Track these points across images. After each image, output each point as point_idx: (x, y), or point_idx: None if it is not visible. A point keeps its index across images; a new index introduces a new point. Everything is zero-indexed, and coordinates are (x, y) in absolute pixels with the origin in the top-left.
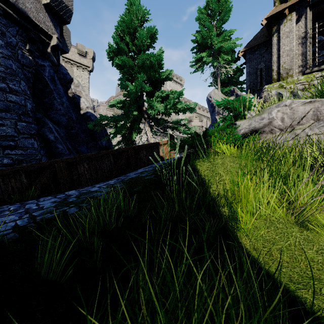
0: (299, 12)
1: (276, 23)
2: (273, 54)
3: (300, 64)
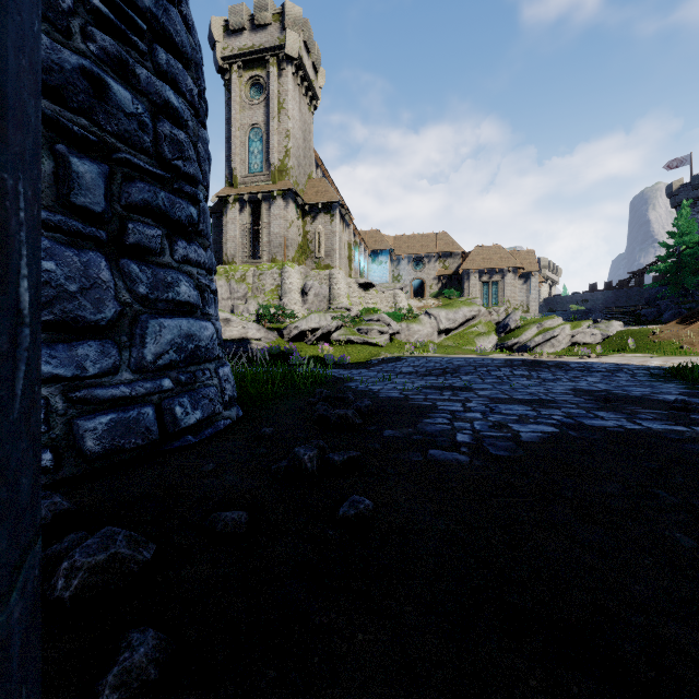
0: (242, 204)
1: (225, 204)
2: (224, 235)
3: (243, 253)
